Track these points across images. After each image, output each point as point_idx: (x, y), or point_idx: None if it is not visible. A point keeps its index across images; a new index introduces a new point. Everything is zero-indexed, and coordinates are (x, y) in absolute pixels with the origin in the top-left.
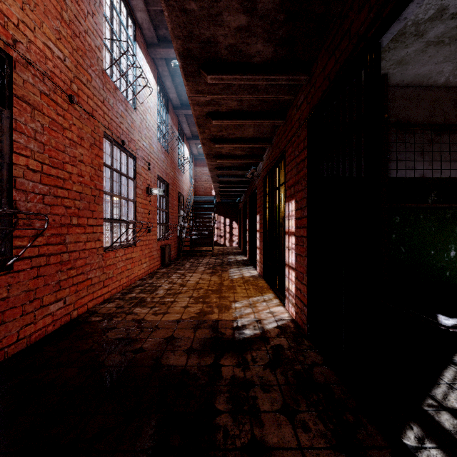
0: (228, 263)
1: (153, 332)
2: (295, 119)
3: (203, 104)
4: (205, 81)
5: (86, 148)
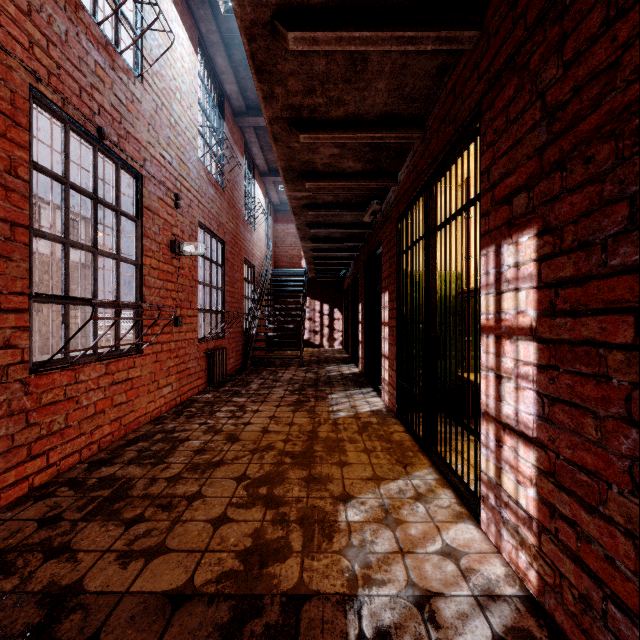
0: (326, 380)
1: None
2: None
3: None
4: None
5: None
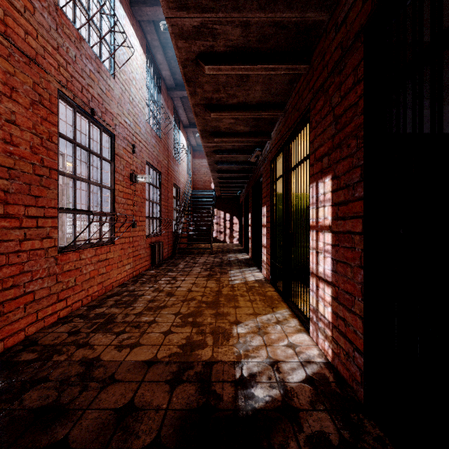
0: (228, 262)
1: (102, 391)
2: (331, 49)
3: (189, 35)
4: None
5: (22, 105)
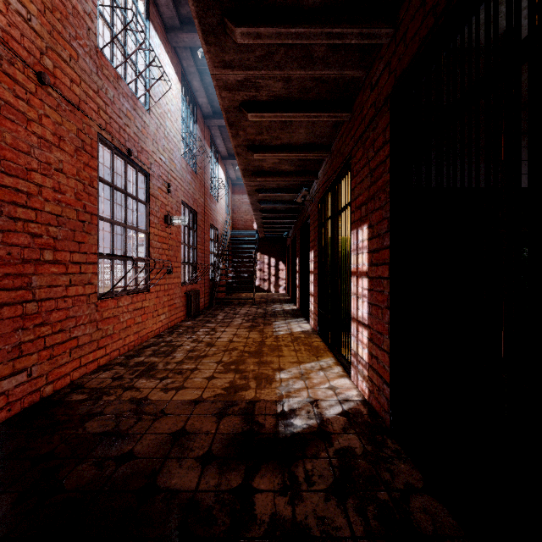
0: (272, 313)
1: (155, 421)
2: (368, 105)
3: (233, 87)
4: (234, 44)
5: (68, 153)
